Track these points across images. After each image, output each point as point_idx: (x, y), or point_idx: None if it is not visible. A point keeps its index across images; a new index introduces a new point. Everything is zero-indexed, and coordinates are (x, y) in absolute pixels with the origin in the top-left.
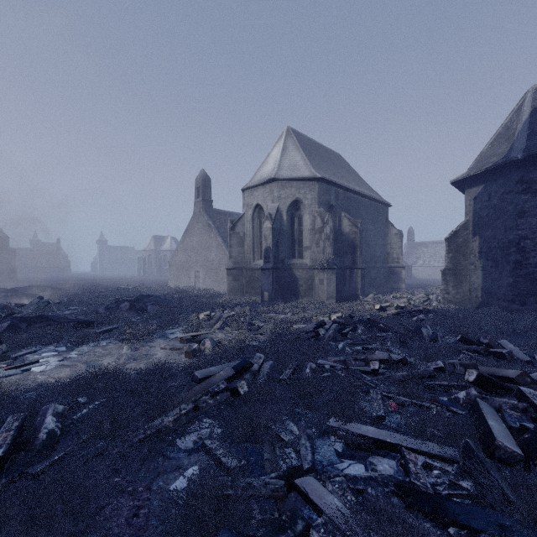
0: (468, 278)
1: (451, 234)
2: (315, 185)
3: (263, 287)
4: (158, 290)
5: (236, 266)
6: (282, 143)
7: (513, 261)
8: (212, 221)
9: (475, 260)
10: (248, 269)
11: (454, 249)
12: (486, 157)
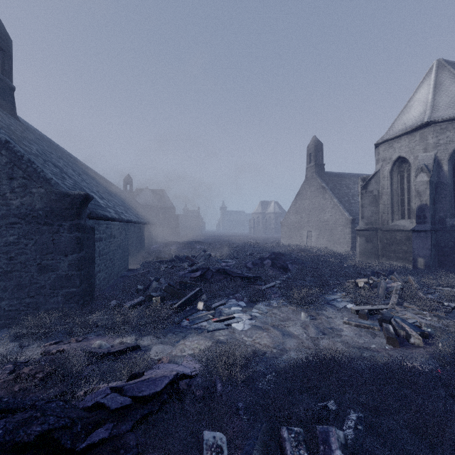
0: None
1: None
2: None
3: (416, 252)
4: (275, 247)
5: (368, 227)
6: (432, 80)
7: None
8: (325, 184)
9: None
10: (385, 230)
11: None
12: None
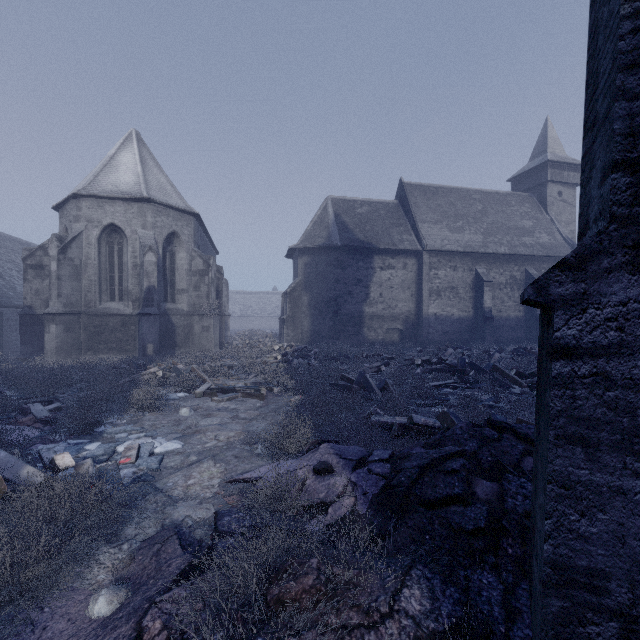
0: (301, 324)
1: (291, 289)
2: (192, 221)
3: (147, 338)
4: None
5: (69, 310)
6: (137, 150)
7: (333, 311)
8: None
9: (306, 310)
10: (94, 315)
11: (293, 301)
12: (312, 236)
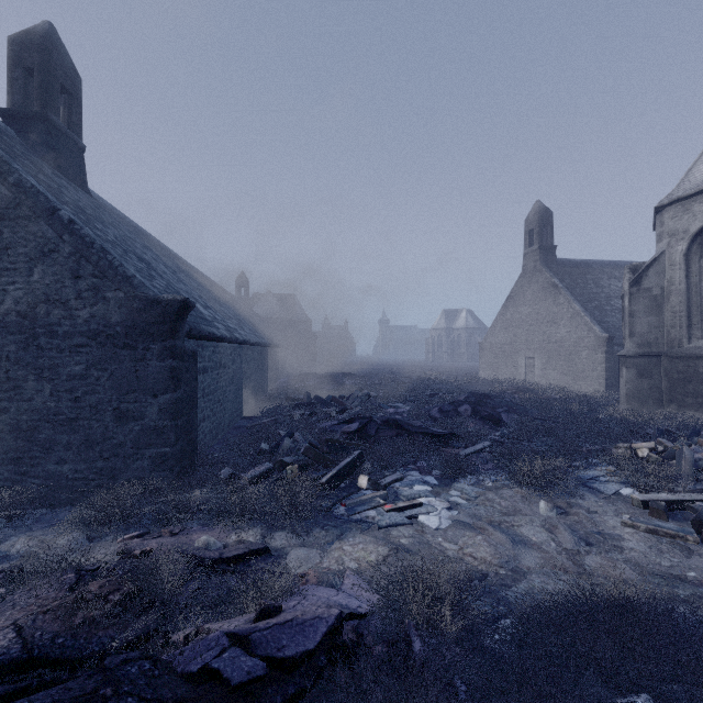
0: None
1: None
2: None
3: None
4: (471, 384)
5: (643, 351)
6: None
7: None
8: (557, 279)
9: None
10: (676, 357)
11: None
12: None
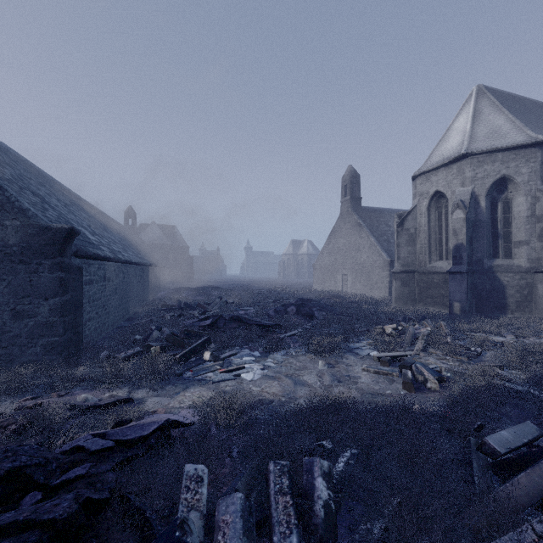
0: None
1: None
2: (536, 153)
3: (452, 296)
4: (305, 293)
5: (405, 269)
6: (471, 107)
7: None
8: (362, 220)
9: None
10: (423, 273)
11: None
12: None
